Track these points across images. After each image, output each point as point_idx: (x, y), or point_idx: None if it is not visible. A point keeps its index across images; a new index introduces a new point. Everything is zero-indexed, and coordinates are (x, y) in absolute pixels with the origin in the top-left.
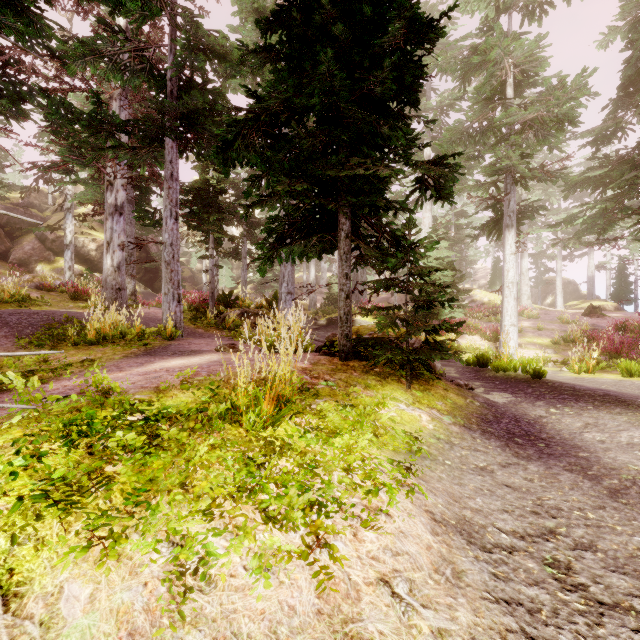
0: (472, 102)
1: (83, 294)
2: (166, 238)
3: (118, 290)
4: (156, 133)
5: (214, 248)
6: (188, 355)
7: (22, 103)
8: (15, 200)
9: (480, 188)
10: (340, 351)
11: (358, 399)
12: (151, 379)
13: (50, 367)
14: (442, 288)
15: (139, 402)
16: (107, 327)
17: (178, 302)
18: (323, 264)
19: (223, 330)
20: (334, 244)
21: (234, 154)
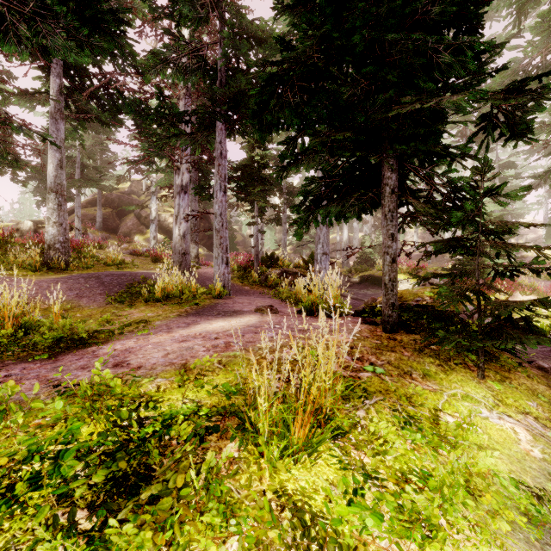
0: (534, 33)
1: (160, 258)
2: (216, 209)
3: (183, 254)
4: (209, 120)
5: (258, 216)
6: (230, 316)
7: (119, 114)
8: (122, 189)
9: (543, 130)
10: (384, 322)
11: (418, 397)
12: (184, 351)
13: (121, 323)
14: (537, 249)
15: (157, 389)
16: (170, 287)
17: (226, 264)
18: (355, 225)
19: (265, 287)
20: (375, 202)
21: (269, 116)
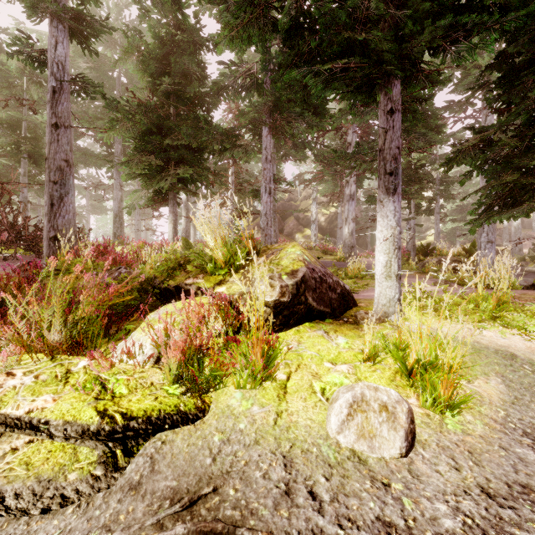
0: None
1: (328, 251)
2: None
3: (351, 247)
4: None
5: (415, 211)
6: None
7: (303, 149)
8: (284, 198)
9: None
10: None
11: None
12: None
13: None
14: None
15: None
16: (358, 269)
17: None
18: None
19: (423, 274)
20: None
21: (454, 163)
